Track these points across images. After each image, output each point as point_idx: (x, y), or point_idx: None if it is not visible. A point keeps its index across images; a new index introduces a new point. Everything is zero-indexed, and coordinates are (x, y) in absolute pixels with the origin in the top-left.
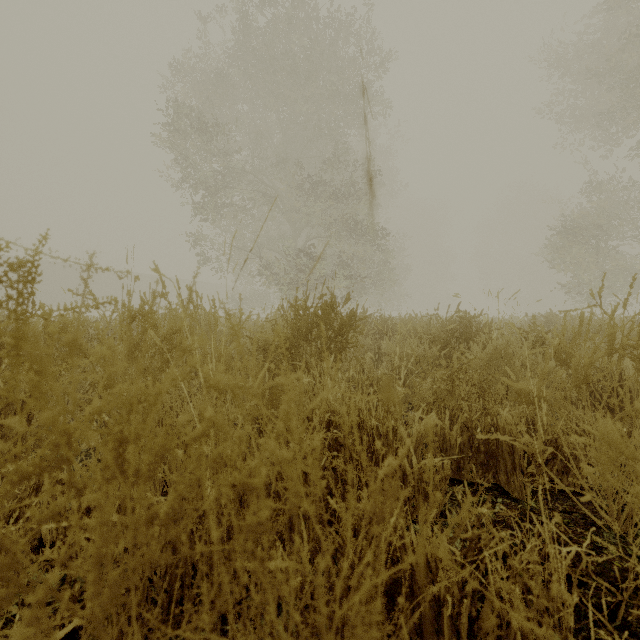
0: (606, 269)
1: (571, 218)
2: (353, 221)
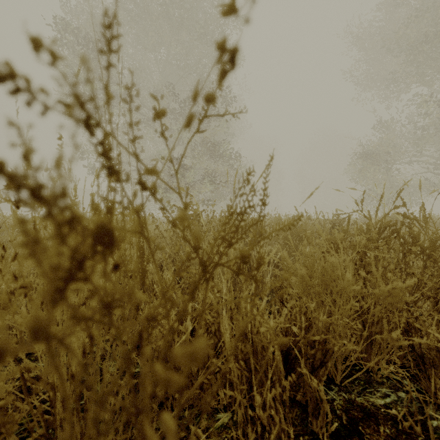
0: (392, 184)
1: (369, 147)
2: (215, 141)
